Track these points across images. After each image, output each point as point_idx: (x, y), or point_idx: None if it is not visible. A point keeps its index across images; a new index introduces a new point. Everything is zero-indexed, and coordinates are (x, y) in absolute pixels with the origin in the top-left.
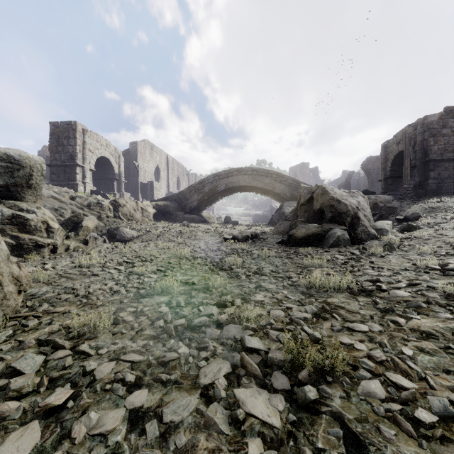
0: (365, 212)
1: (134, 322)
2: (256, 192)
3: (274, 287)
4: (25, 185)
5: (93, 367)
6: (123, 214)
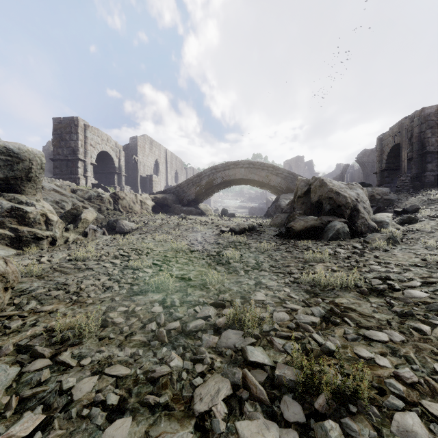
0: (365, 204)
1: (124, 324)
2: (252, 185)
3: (275, 284)
4: (24, 178)
5: (71, 385)
6: (123, 207)
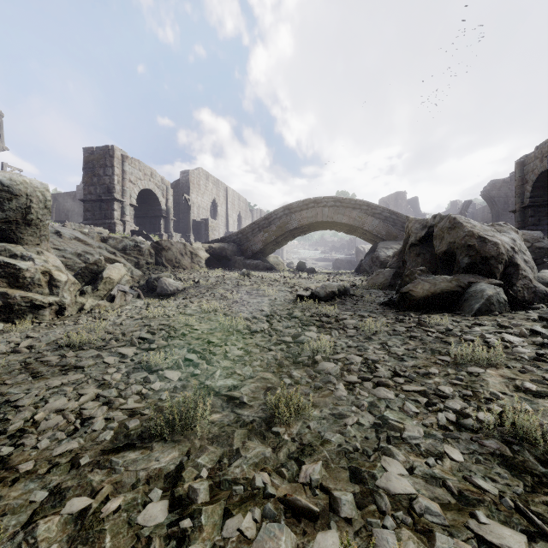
0: (525, 256)
1: None
2: (339, 230)
3: (420, 431)
4: (21, 221)
5: None
6: (168, 260)
